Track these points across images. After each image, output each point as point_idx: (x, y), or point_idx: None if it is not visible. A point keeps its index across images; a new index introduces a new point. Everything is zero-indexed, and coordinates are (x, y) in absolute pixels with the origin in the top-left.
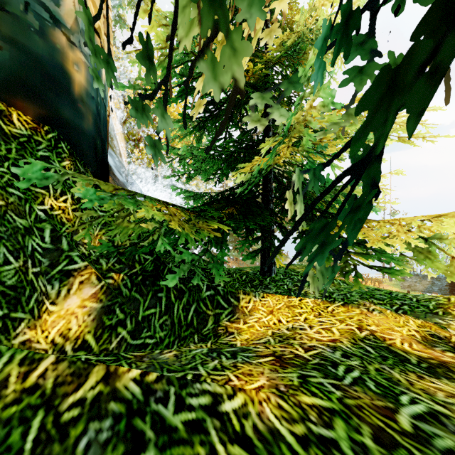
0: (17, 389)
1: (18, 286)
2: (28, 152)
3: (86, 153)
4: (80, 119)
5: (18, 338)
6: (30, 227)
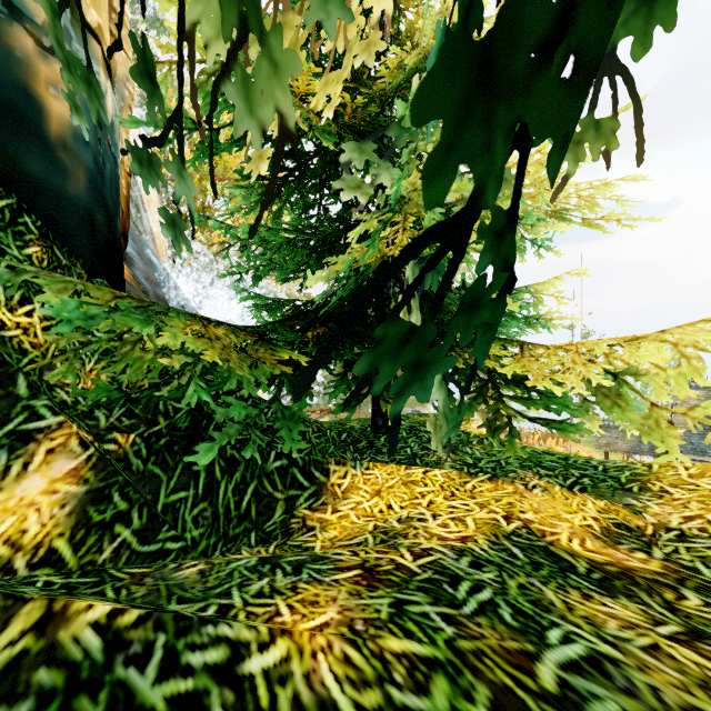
0: None
1: None
2: None
3: (73, 235)
4: (61, 176)
5: None
6: None
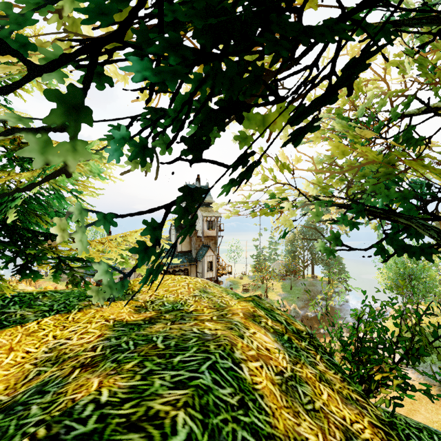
0: None
1: None
2: None
3: None
4: None
5: None
6: None
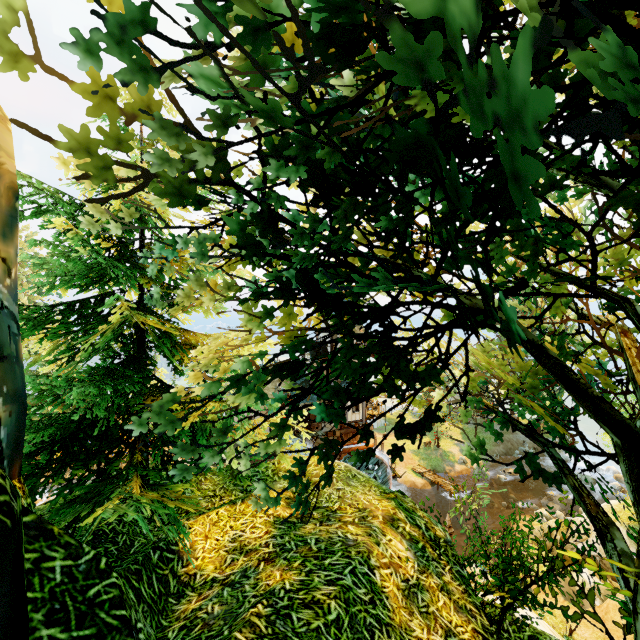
0: None
1: None
2: None
3: None
4: None
5: None
6: None
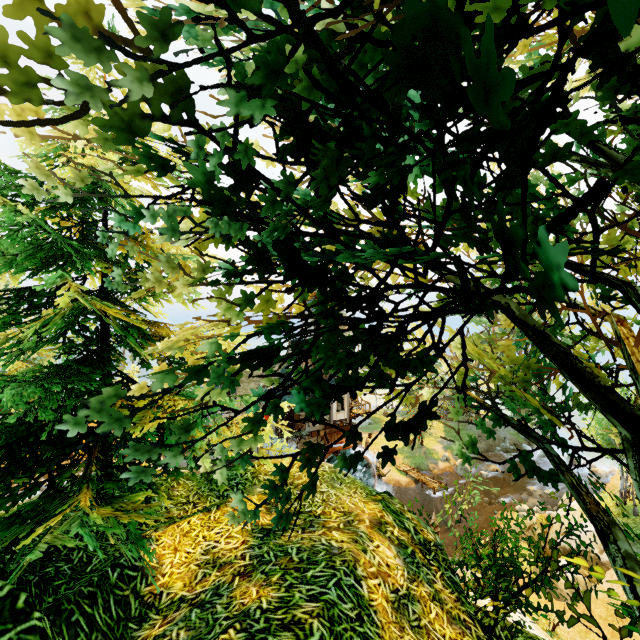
0: None
1: None
2: None
3: None
4: None
5: None
6: None
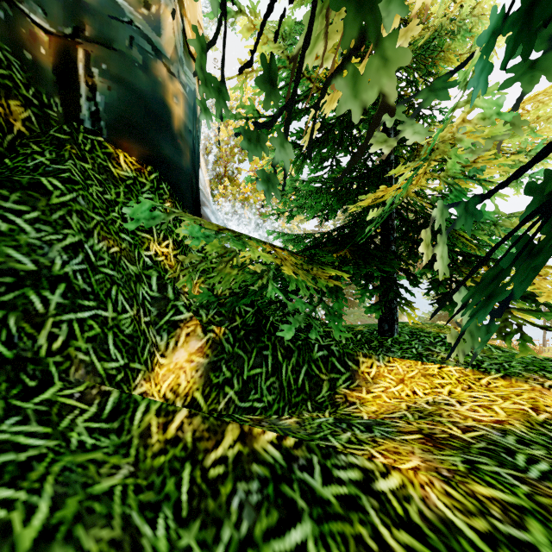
0: (160, 440)
1: (134, 336)
2: (134, 195)
3: (184, 193)
4: (179, 156)
5: (137, 389)
6: (140, 274)
